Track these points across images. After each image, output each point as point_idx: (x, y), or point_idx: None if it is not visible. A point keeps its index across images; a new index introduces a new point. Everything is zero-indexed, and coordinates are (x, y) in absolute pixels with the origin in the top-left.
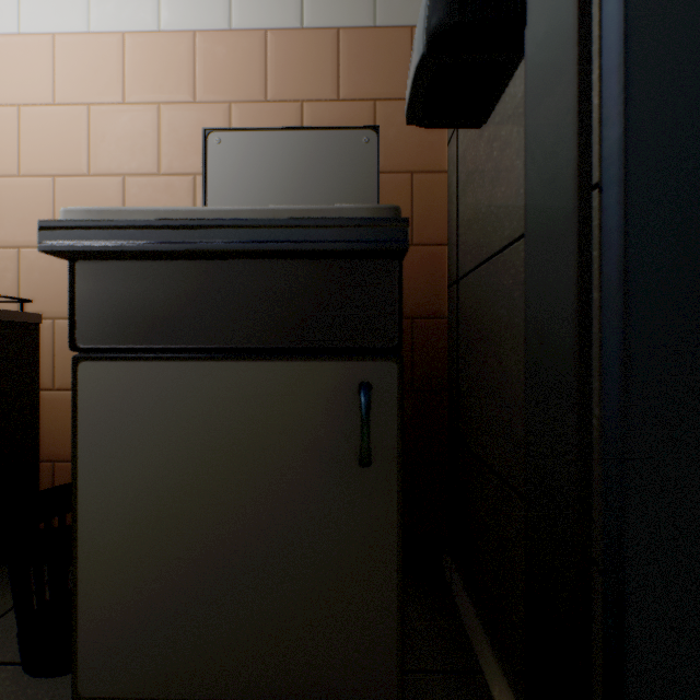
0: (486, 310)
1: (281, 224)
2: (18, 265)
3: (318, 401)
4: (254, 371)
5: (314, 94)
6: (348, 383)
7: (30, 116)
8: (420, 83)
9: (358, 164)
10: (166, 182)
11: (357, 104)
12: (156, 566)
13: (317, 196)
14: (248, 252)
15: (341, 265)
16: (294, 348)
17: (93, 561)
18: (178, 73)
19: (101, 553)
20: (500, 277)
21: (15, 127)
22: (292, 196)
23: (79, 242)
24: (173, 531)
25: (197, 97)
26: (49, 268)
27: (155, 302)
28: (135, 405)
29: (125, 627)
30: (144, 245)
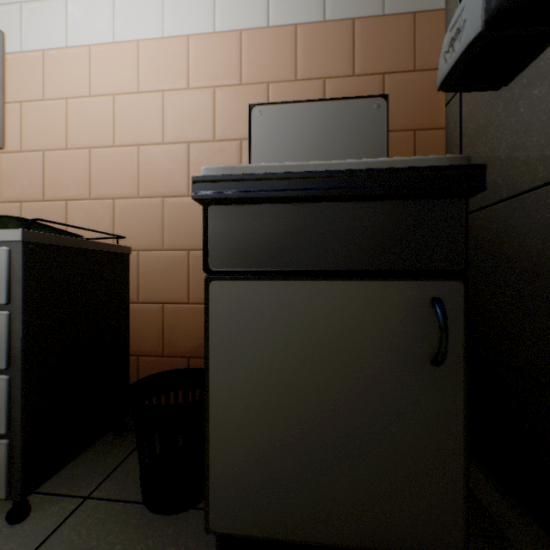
0: (506, 239)
1: (379, 173)
2: (113, 211)
3: (396, 313)
4: (344, 288)
5: (334, 72)
6: (421, 298)
7: (121, 102)
8: (466, 56)
9: (370, 125)
10: (220, 146)
11: (368, 78)
12: (268, 436)
13: (337, 152)
14: (350, 195)
15: (416, 204)
16: (377, 270)
17: (220, 430)
18: (229, 63)
19: (226, 425)
20: (530, 212)
21: (111, 111)
22: (317, 153)
23: (221, 191)
24: (280, 410)
25: (243, 81)
26: (135, 213)
27: (268, 236)
28: (251, 314)
29: (244, 481)
30: (271, 192)
